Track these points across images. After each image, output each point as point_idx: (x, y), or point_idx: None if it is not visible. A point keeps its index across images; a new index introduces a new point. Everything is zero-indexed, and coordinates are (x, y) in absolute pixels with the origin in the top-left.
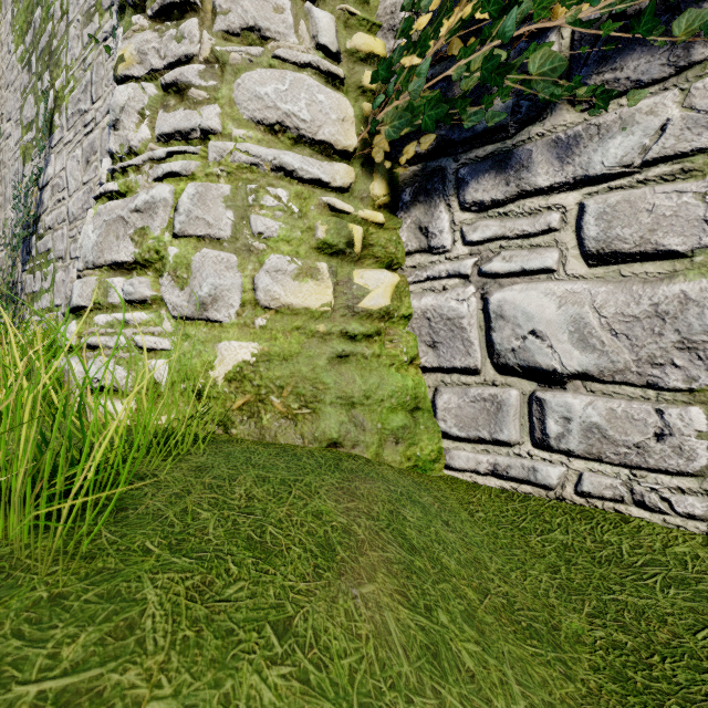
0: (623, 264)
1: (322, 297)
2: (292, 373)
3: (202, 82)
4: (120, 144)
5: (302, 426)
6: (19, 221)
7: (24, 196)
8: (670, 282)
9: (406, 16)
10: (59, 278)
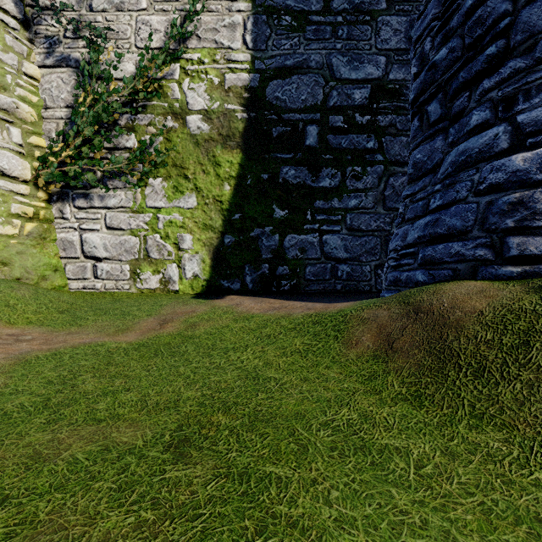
0: (115, 231)
1: (14, 231)
2: (0, 256)
3: None
4: None
5: (5, 272)
6: None
7: None
8: (123, 236)
9: (55, 136)
10: None
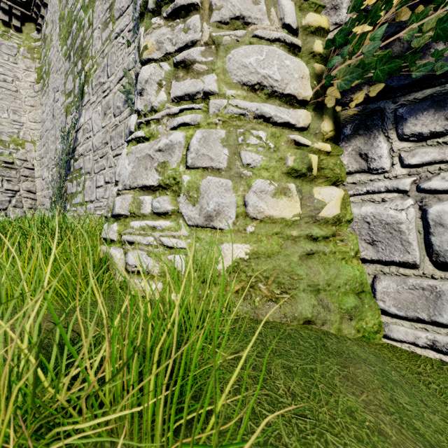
0: None
1: (293, 209)
2: (274, 267)
3: (203, 59)
4: (144, 105)
5: (284, 308)
6: (64, 151)
7: (66, 135)
8: None
9: None
10: (87, 185)
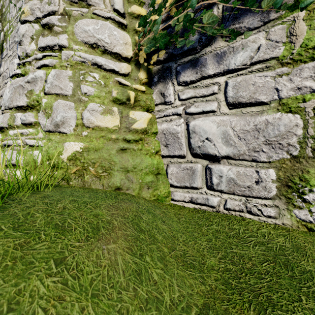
0: (243, 108)
1: (114, 122)
2: (99, 156)
3: (60, 23)
4: (22, 52)
5: (103, 180)
6: None
7: None
8: (261, 115)
9: None
10: None
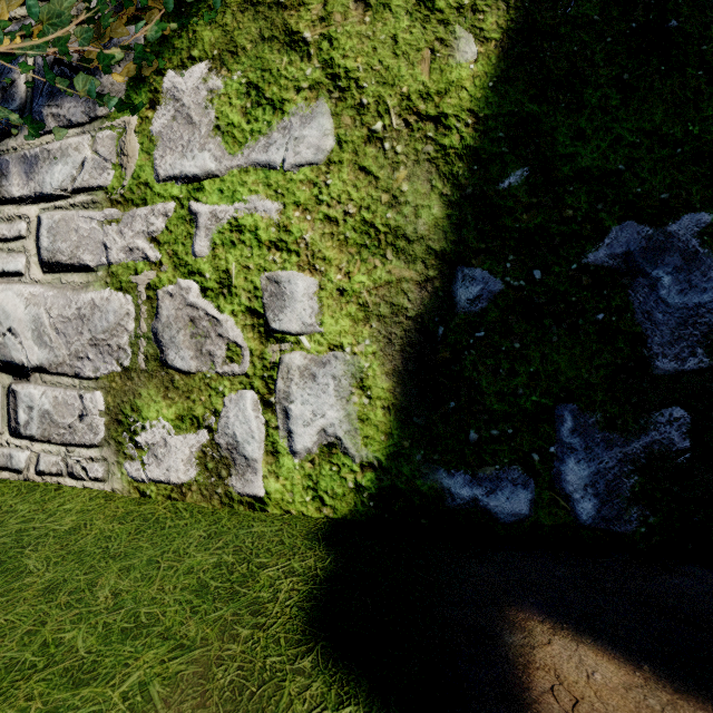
0: (63, 273)
1: None
2: None
3: None
4: None
5: None
6: None
7: None
8: (87, 291)
9: None
10: None
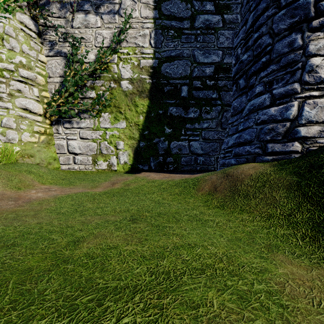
0: (84, 139)
1: (36, 140)
2: (30, 152)
3: (7, 98)
4: None
5: (32, 160)
6: None
7: None
8: (89, 142)
9: (54, 91)
10: None
